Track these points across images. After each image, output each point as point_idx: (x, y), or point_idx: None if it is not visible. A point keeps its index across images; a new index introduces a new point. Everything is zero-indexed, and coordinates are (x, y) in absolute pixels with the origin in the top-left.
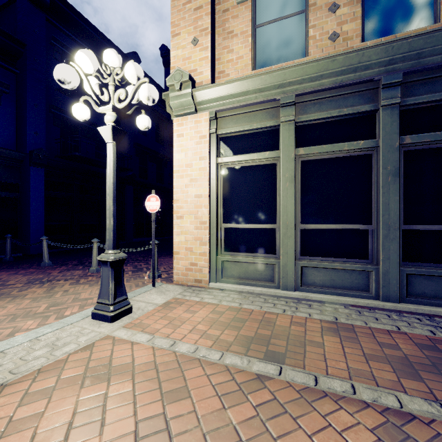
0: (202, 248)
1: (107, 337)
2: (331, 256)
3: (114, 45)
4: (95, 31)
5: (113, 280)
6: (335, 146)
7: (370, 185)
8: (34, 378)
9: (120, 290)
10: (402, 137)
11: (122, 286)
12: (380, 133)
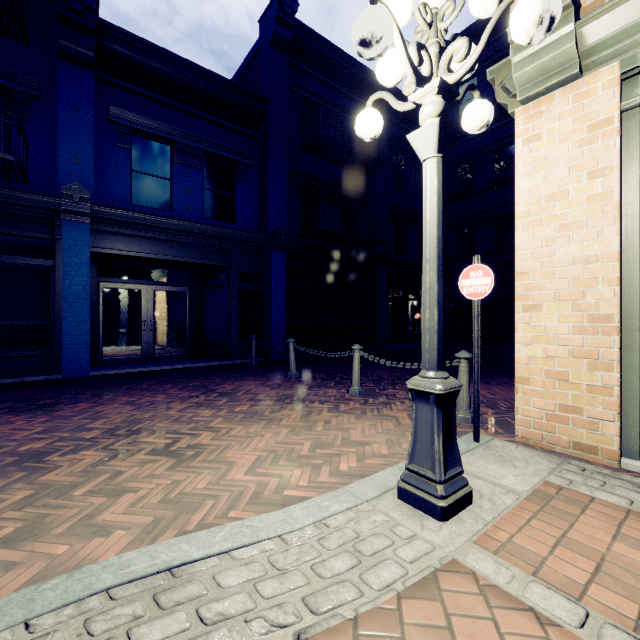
0: (598, 377)
1: (452, 563)
2: None
3: (363, 68)
4: (340, 56)
5: (441, 432)
6: None
7: None
8: (347, 639)
9: (451, 453)
10: None
11: (453, 445)
12: None
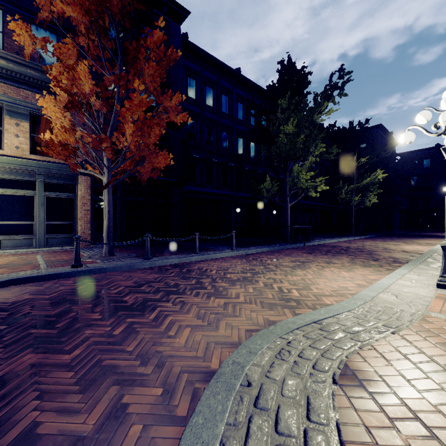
0: None
1: None
2: (16, 234)
3: None
4: None
5: None
6: (18, 191)
7: (34, 207)
8: None
9: None
10: (45, 192)
11: None
12: (37, 189)
